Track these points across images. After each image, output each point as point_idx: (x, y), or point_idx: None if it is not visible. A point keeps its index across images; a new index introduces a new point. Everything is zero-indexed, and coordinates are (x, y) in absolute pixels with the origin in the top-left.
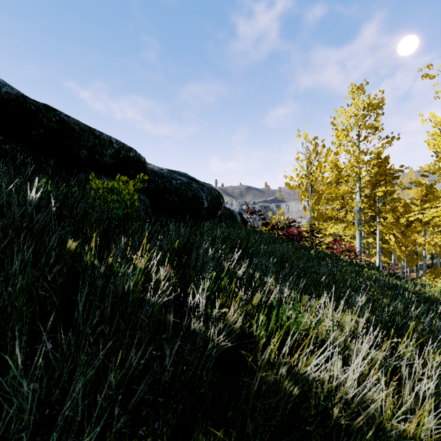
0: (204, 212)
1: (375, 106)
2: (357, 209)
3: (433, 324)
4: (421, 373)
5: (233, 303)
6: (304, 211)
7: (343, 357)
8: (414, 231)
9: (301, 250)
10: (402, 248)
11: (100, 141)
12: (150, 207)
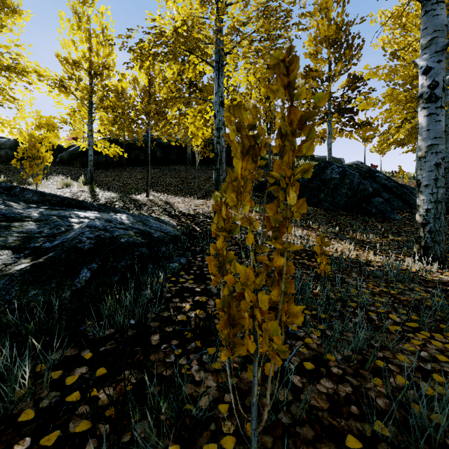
0: None
1: None
2: None
3: None
4: None
5: None
6: None
7: None
8: None
9: None
10: None
11: None
12: None
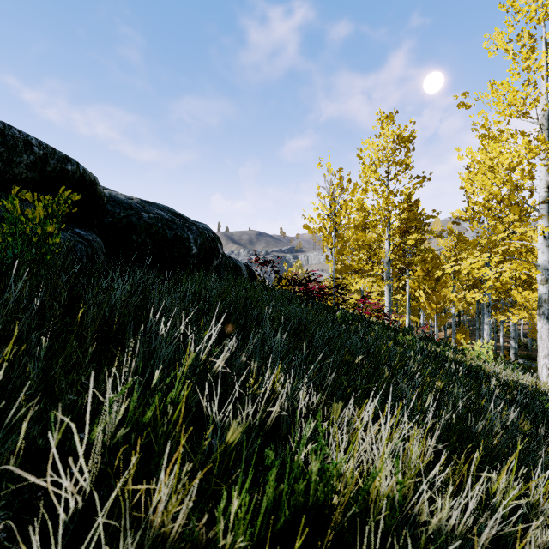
0: (192, 261)
1: (405, 139)
2: (386, 261)
3: (503, 416)
4: (544, 546)
5: (208, 420)
6: (325, 262)
7: (417, 546)
8: (444, 286)
9: (324, 312)
10: (432, 305)
11: (5, 139)
12: (107, 253)
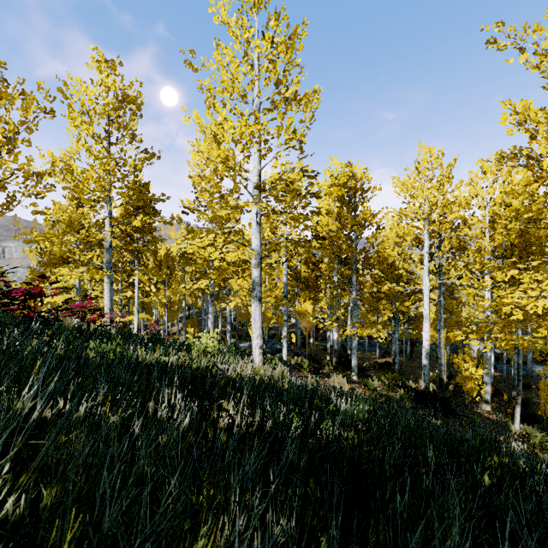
0: None
1: (131, 99)
2: (106, 246)
3: None
4: None
5: None
6: (22, 251)
7: None
8: (176, 279)
9: None
10: (164, 300)
11: None
12: None
